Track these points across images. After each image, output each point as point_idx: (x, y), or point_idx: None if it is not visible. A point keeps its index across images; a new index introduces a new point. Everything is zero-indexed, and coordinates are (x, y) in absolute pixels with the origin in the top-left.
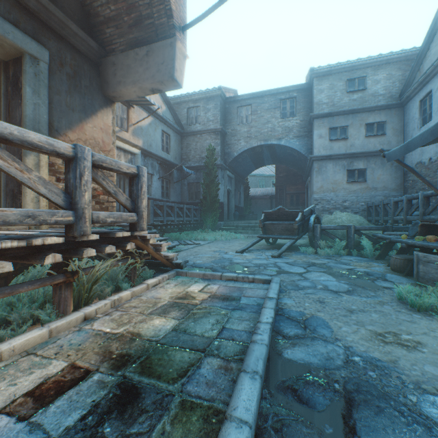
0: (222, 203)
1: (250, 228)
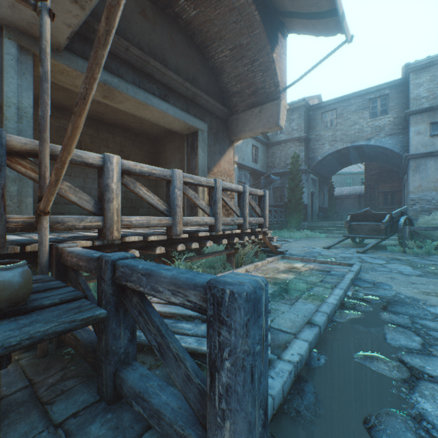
0: (305, 205)
1: (334, 228)
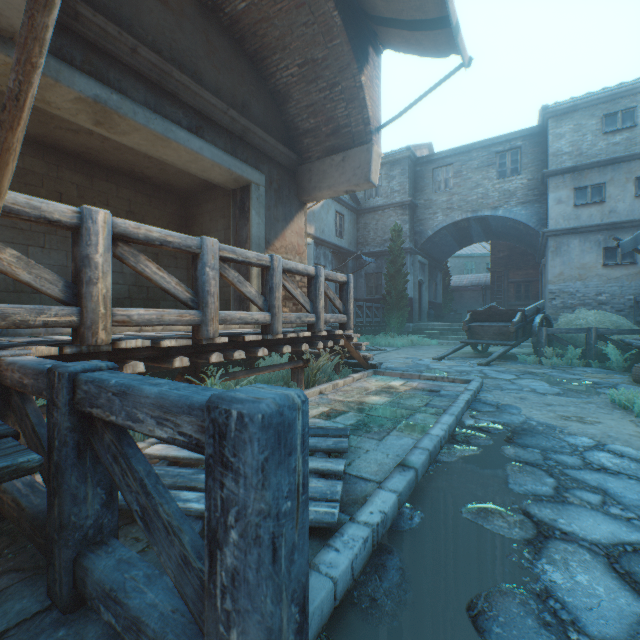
0: (411, 299)
1: (450, 332)
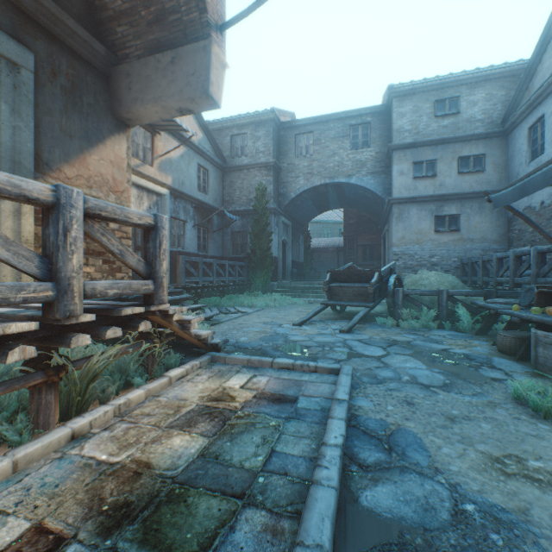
0: (275, 258)
1: (311, 290)
